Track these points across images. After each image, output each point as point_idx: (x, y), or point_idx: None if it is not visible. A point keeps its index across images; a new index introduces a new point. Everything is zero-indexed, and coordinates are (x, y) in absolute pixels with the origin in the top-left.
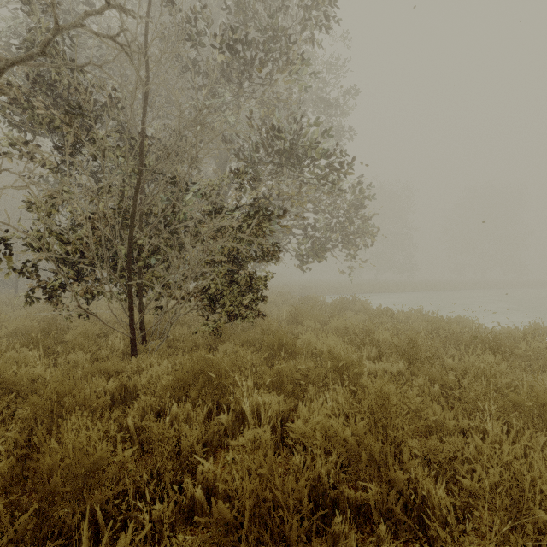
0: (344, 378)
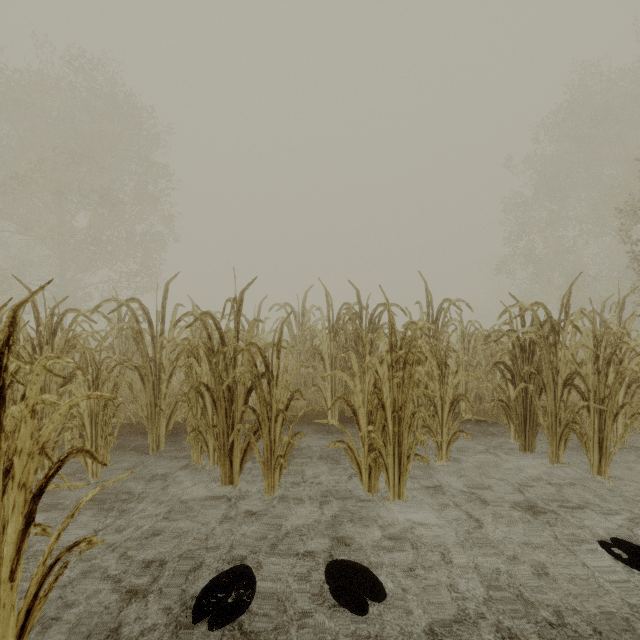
0: None
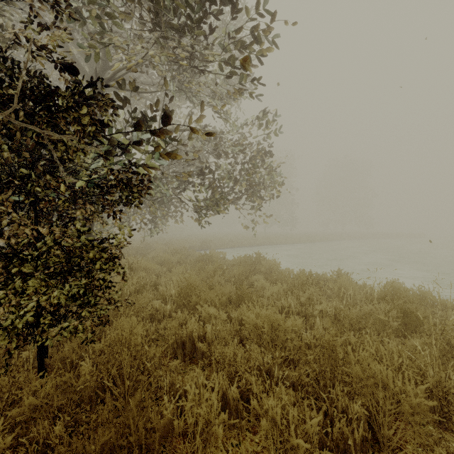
0: None
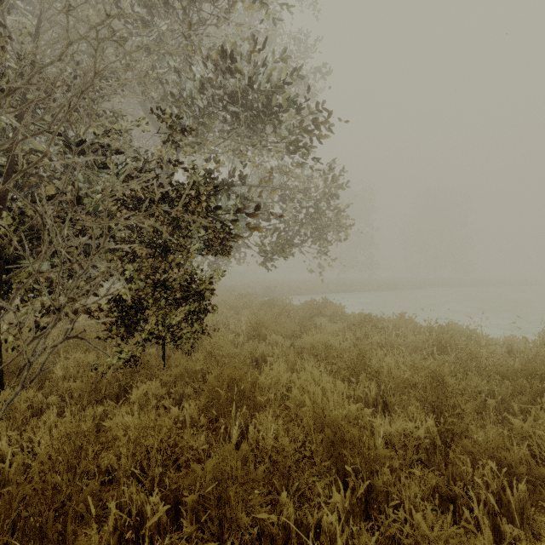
0: (342, 462)
